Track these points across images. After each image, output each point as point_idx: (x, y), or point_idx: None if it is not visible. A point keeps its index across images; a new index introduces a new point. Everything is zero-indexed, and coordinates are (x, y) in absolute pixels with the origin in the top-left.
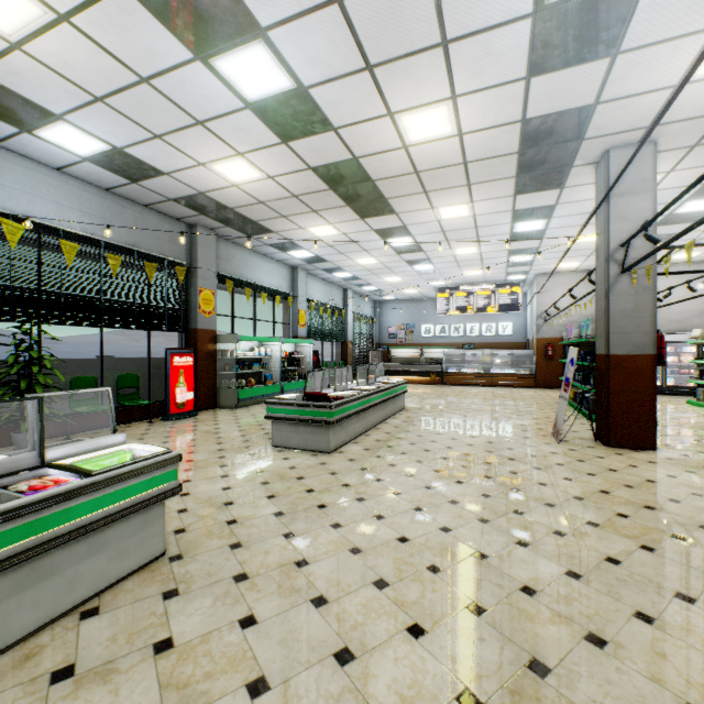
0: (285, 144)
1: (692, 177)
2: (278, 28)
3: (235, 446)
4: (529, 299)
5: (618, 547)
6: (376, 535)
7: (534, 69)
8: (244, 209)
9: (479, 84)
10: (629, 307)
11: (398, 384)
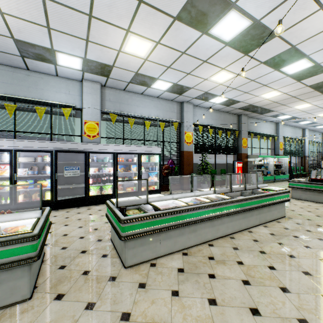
0: (298, 82)
1: None
2: (314, 53)
3: None
4: None
5: None
6: None
7: None
8: (265, 106)
9: None
10: None
11: None
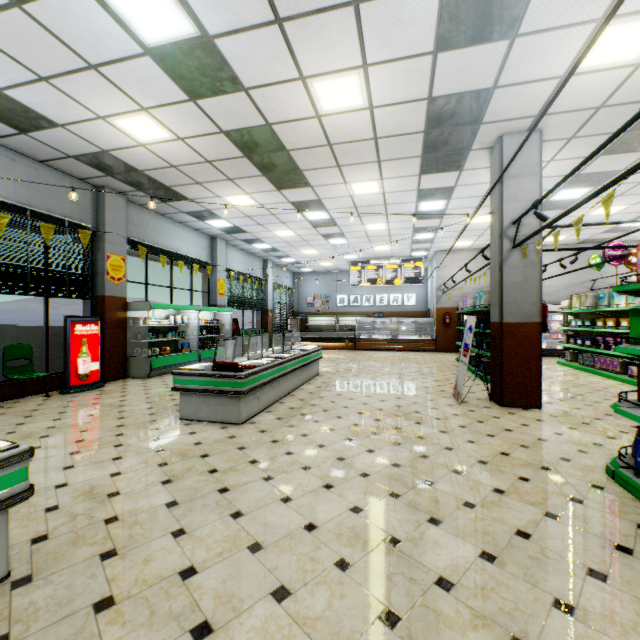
0: (193, 102)
1: (566, 168)
2: None
3: (139, 420)
4: (430, 273)
5: (526, 516)
6: (281, 523)
7: (441, 44)
8: (155, 172)
9: (389, 53)
10: (519, 279)
11: (313, 351)
